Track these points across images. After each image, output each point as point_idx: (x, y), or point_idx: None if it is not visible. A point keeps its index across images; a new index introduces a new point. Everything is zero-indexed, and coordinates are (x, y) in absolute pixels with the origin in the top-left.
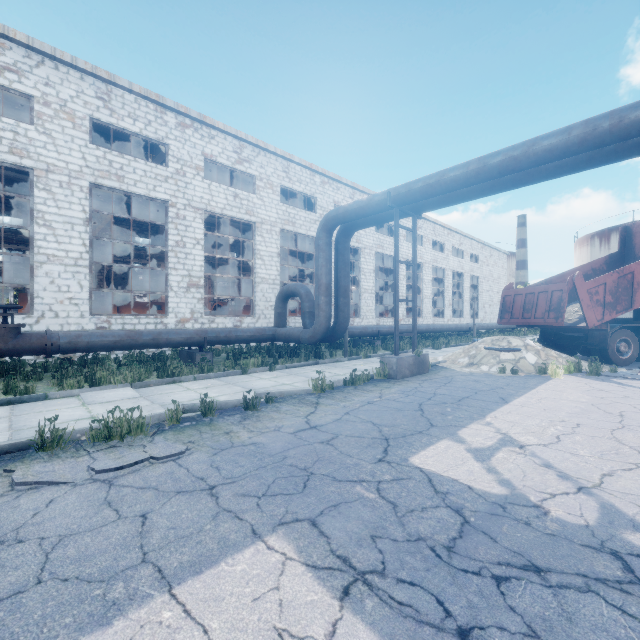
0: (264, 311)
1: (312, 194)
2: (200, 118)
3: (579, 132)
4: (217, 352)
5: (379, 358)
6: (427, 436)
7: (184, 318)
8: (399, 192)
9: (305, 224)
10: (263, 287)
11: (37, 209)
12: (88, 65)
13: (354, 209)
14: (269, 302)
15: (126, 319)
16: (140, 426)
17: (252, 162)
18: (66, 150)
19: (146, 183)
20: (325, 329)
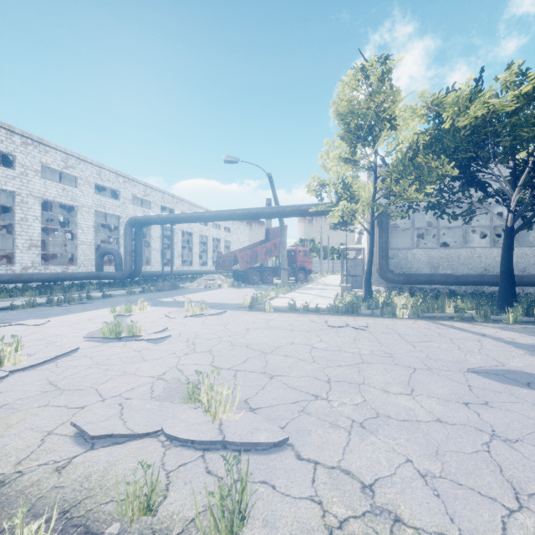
0: (84, 262)
1: (117, 189)
2: (39, 140)
3: (214, 214)
4: None
5: None
6: (164, 298)
7: (27, 266)
8: (164, 217)
9: (112, 207)
10: (83, 247)
11: None
12: None
13: (144, 219)
14: (87, 256)
15: None
16: (73, 299)
17: (75, 168)
18: None
19: None
20: (130, 272)
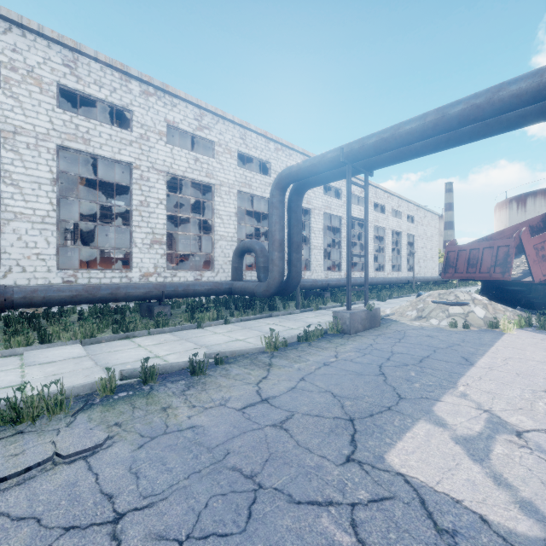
0: (223, 266)
1: (267, 159)
2: (163, 87)
3: None
4: (178, 304)
5: (329, 310)
6: (399, 415)
7: (148, 272)
8: (352, 148)
9: (260, 187)
10: (222, 244)
11: (4, 169)
12: (54, 33)
13: (307, 167)
14: (227, 257)
15: (92, 273)
16: (59, 404)
17: (212, 129)
18: (33, 113)
19: (111, 146)
20: (278, 283)
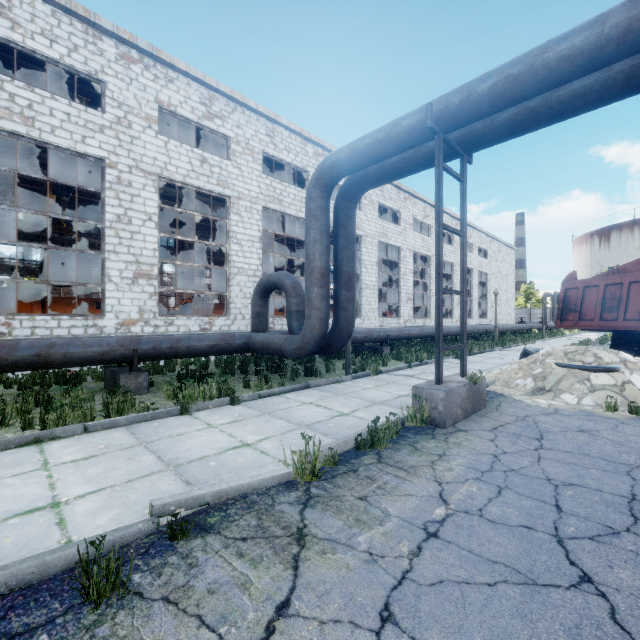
0: (242, 310)
1: (303, 167)
2: (152, 51)
3: None
4: (171, 366)
5: (394, 375)
6: None
7: (129, 319)
8: (448, 102)
9: (295, 203)
10: (240, 280)
11: None
12: None
13: (366, 146)
14: (248, 299)
15: (38, 321)
16: None
17: (226, 119)
18: None
19: (70, 131)
20: (319, 336)
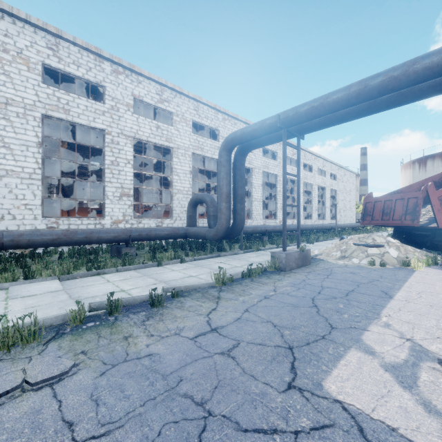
0: (180, 214)
1: (216, 127)
2: (130, 67)
3: None
4: (142, 246)
5: (268, 251)
6: (332, 344)
7: (117, 220)
8: (287, 115)
9: (211, 149)
10: (179, 196)
11: None
12: (40, 21)
13: (249, 131)
14: (183, 208)
15: (71, 221)
16: (32, 334)
17: (170, 102)
18: (22, 88)
19: (87, 115)
20: (226, 229)
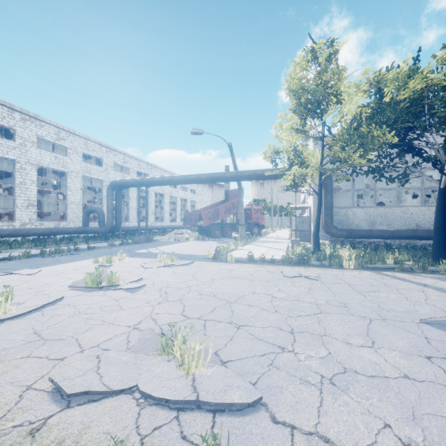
0: (73, 219)
1: (101, 157)
2: (35, 117)
3: (182, 178)
4: None
5: None
6: (140, 250)
7: (25, 223)
8: (140, 181)
9: (97, 173)
10: (72, 206)
11: None
12: None
13: (123, 182)
14: (76, 214)
15: None
16: (63, 251)
17: (66, 140)
18: None
19: (2, 150)
20: (111, 227)
